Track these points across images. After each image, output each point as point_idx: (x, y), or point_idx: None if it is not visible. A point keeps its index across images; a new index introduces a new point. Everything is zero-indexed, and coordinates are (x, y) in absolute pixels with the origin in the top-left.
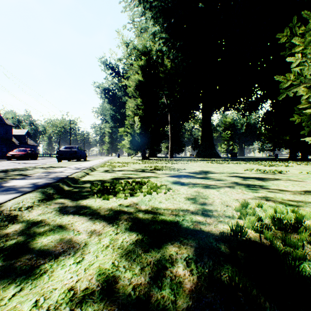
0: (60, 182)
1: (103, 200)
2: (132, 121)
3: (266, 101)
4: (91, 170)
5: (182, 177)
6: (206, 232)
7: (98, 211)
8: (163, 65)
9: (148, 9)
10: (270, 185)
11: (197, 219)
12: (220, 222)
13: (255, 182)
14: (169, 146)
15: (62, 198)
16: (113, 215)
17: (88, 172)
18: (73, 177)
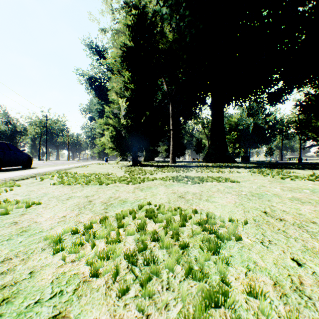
0: None
1: None
2: (117, 109)
3: (290, 91)
4: None
5: None
6: None
7: None
8: (163, 35)
9: None
10: None
11: None
12: None
13: None
14: (171, 147)
15: None
16: None
17: None
18: None
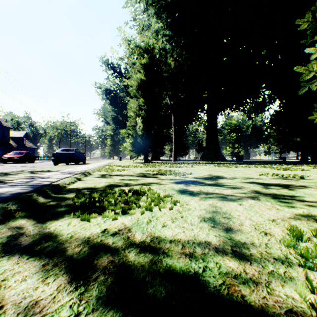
0: (34, 192)
1: (81, 222)
2: (134, 123)
3: (273, 102)
4: (85, 175)
5: (190, 184)
6: (259, 310)
7: (65, 246)
8: (166, 64)
9: (151, 5)
10: (303, 195)
11: (228, 269)
12: (273, 276)
13: (282, 191)
14: (173, 149)
15: (25, 218)
16: (86, 257)
17: (80, 178)
18: (57, 184)
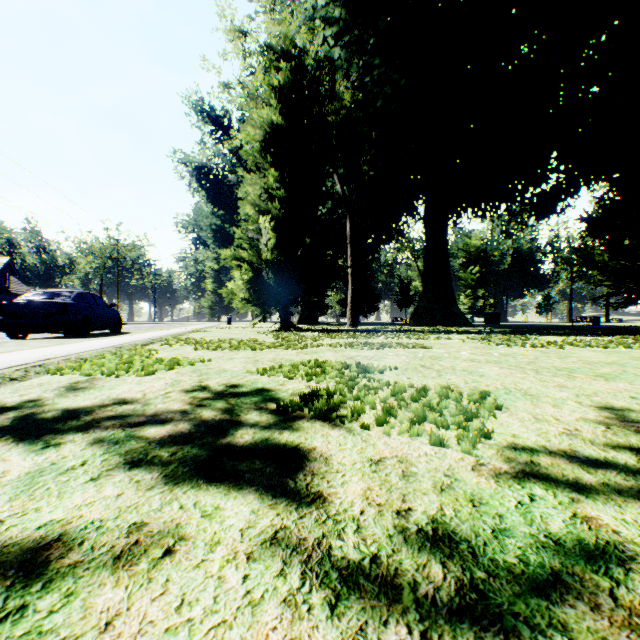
0: None
1: None
2: (255, 232)
3: (575, 191)
4: None
5: None
6: None
7: None
8: (334, 96)
9: None
10: None
11: None
12: None
13: None
14: (349, 297)
15: None
16: None
17: None
18: None
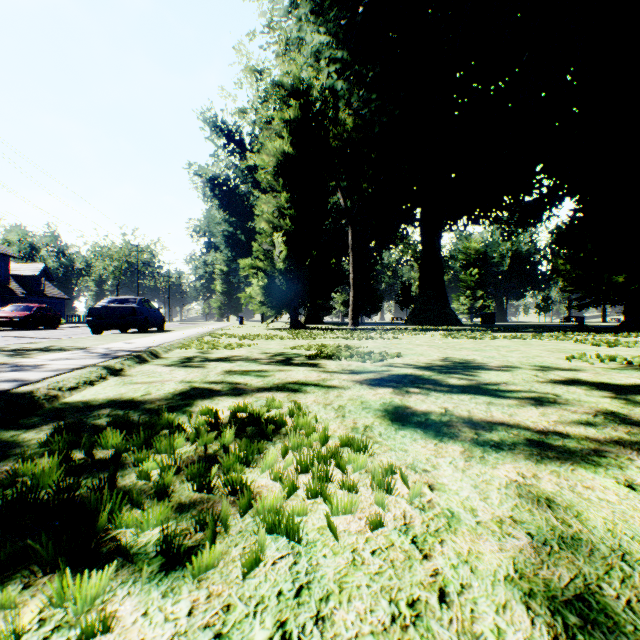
0: None
1: None
2: (269, 244)
3: (559, 202)
4: (139, 360)
5: (409, 387)
6: None
7: None
8: (337, 122)
9: None
10: None
11: None
12: None
13: None
14: (351, 299)
15: None
16: None
17: (120, 367)
18: (24, 393)
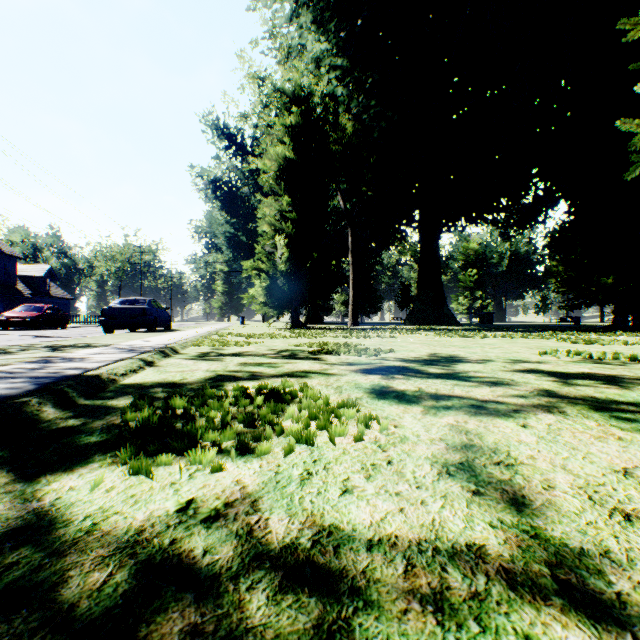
0: (35, 395)
1: (130, 479)
2: (271, 246)
3: (555, 204)
4: (164, 355)
5: (395, 374)
6: None
7: (63, 565)
8: (337, 127)
9: (306, 5)
10: None
11: None
12: None
13: (608, 392)
14: (351, 300)
15: None
16: (116, 613)
17: (152, 360)
18: (94, 376)
